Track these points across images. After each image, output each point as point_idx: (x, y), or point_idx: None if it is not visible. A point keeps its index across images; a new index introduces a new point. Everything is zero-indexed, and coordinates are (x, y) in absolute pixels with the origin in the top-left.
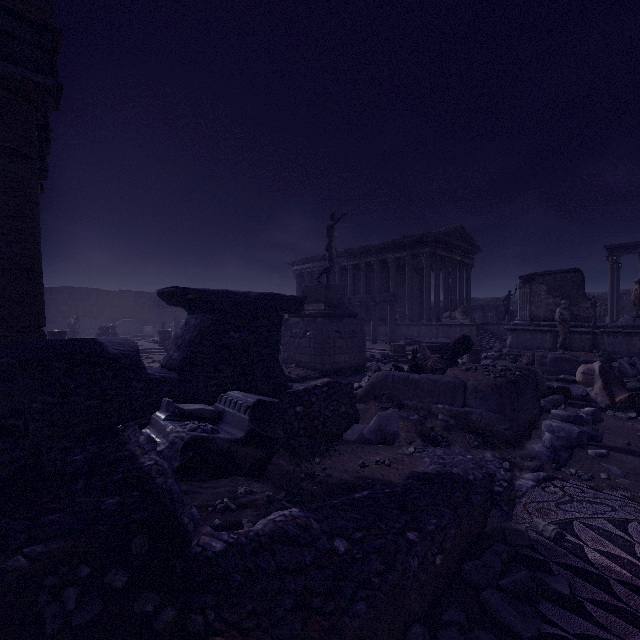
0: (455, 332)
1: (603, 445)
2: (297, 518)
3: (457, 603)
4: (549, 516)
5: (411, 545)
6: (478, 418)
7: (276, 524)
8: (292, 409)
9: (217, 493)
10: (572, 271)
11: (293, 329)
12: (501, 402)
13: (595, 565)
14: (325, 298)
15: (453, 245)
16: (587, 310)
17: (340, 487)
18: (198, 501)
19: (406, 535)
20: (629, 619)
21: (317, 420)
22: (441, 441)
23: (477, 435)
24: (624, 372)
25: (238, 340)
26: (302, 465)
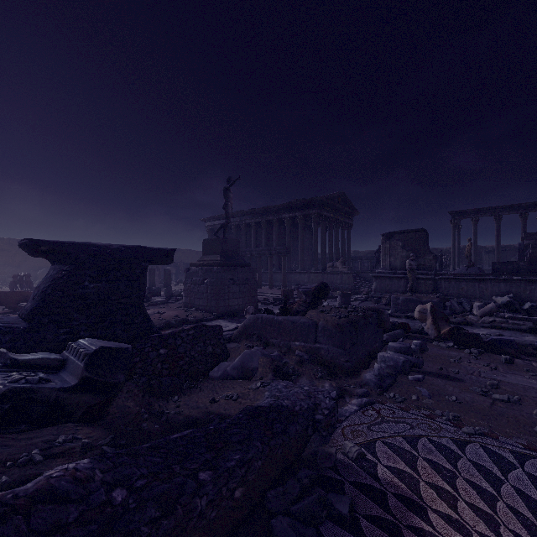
0: (336, 279)
1: (422, 371)
2: (79, 471)
3: (250, 532)
4: (359, 437)
5: (200, 485)
6: (325, 353)
7: (48, 481)
8: (155, 352)
9: (30, 444)
10: (420, 230)
11: (193, 277)
12: (343, 339)
13: (381, 481)
14: (221, 250)
15: (336, 208)
16: (430, 261)
17: (183, 424)
18: (0, 456)
19: (198, 476)
20: (392, 531)
21: (182, 360)
22: (292, 374)
23: (324, 367)
24: (454, 310)
25: (94, 290)
26: (156, 404)
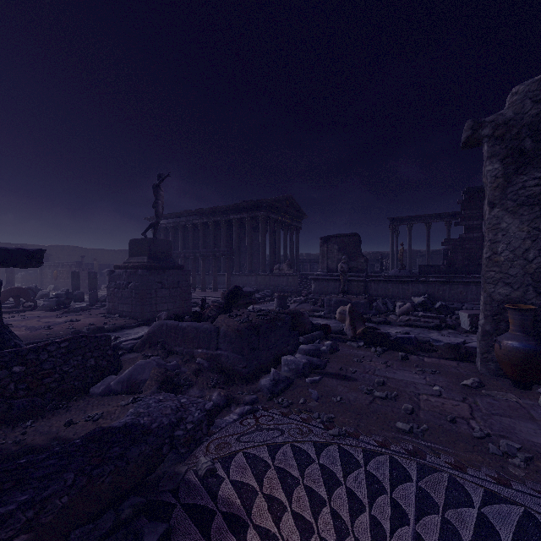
0: (283, 281)
1: (323, 372)
2: None
3: None
4: (222, 451)
5: None
6: (226, 359)
7: None
8: (5, 370)
9: None
10: (353, 235)
11: (117, 280)
12: (241, 344)
13: (218, 499)
14: (149, 251)
15: (284, 211)
16: (362, 264)
17: (12, 456)
18: None
19: None
20: None
21: (49, 378)
22: (182, 385)
23: (223, 374)
24: (379, 310)
25: None
26: None
